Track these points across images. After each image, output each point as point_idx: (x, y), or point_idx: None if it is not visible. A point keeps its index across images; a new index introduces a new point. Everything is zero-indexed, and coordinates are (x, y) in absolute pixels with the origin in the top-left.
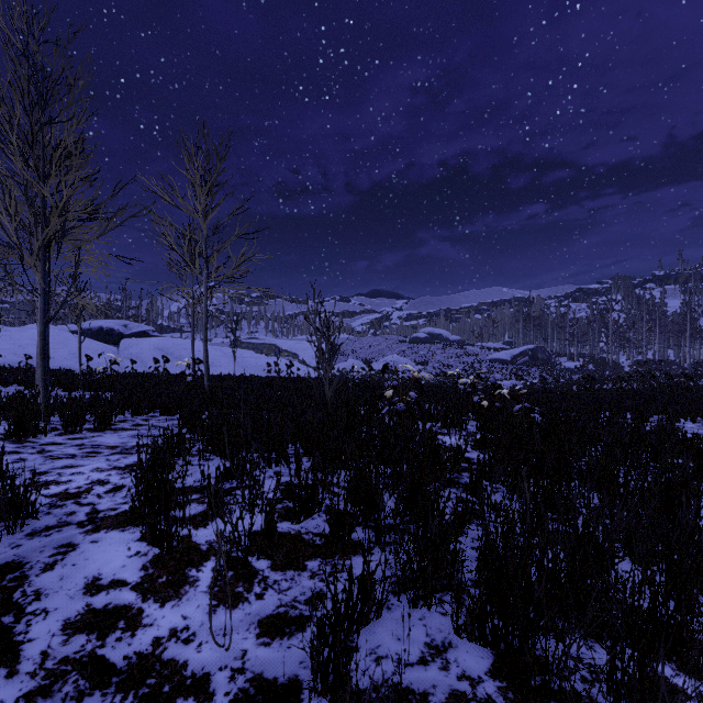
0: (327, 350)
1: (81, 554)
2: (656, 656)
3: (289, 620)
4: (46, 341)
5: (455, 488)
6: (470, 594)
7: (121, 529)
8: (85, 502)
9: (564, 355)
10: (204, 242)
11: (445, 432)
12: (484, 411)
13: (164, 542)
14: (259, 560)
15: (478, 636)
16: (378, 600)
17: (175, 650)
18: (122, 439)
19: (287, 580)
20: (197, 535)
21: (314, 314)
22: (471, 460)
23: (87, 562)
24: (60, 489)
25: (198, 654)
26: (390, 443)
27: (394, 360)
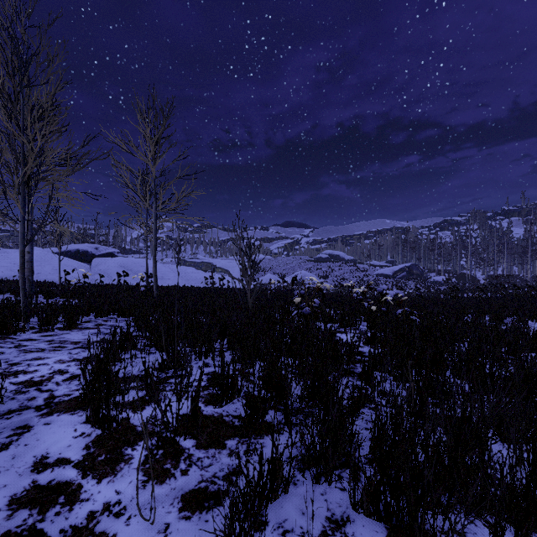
0: (249, 266)
1: (34, 435)
2: (531, 531)
3: (208, 494)
4: (31, 259)
5: (350, 376)
6: (366, 474)
7: (71, 413)
8: (45, 389)
9: (433, 271)
10: (154, 181)
11: (342, 330)
12: (373, 314)
13: (105, 424)
14: (186, 440)
15: (373, 511)
16: (285, 478)
17: (106, 524)
18: (85, 336)
19: (209, 457)
20: (134, 418)
21: (239, 238)
22: (363, 354)
23: (37, 443)
24: (27, 377)
25: (126, 527)
26: (298, 339)
27: (303, 275)
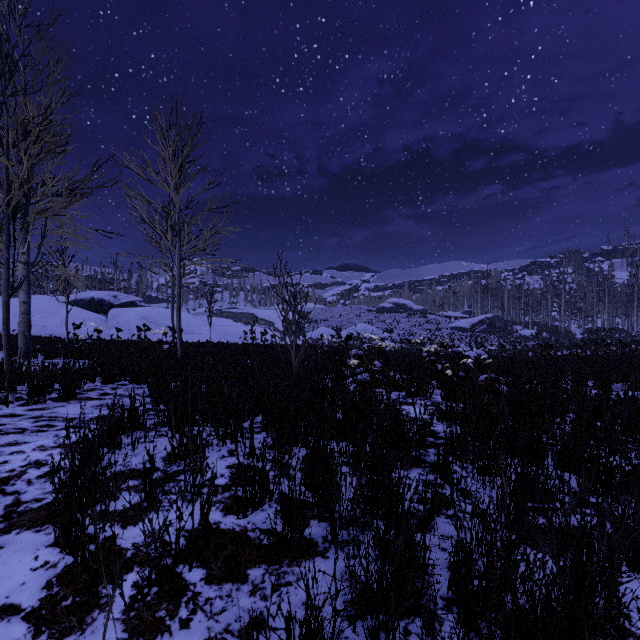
0: (294, 320)
1: None
2: None
3: None
4: (28, 310)
5: (421, 467)
6: None
7: (36, 529)
8: (10, 490)
9: (519, 323)
10: (177, 215)
11: (410, 401)
12: (449, 380)
13: (78, 549)
14: (192, 569)
15: None
16: None
17: None
18: (83, 410)
19: (222, 597)
20: (123, 536)
21: (281, 285)
22: (437, 434)
23: None
24: None
25: None
26: (352, 418)
27: (362, 328)
